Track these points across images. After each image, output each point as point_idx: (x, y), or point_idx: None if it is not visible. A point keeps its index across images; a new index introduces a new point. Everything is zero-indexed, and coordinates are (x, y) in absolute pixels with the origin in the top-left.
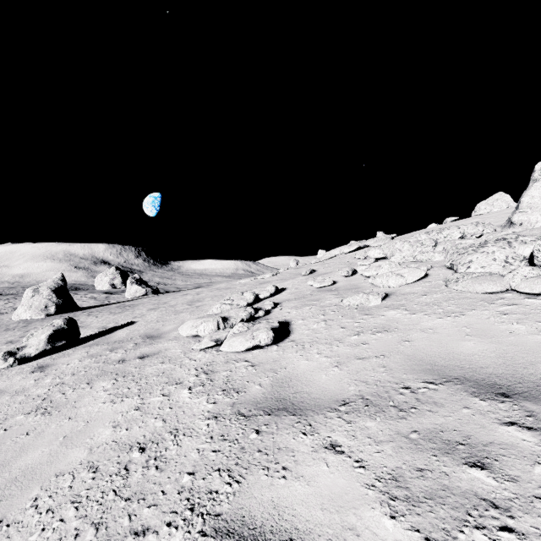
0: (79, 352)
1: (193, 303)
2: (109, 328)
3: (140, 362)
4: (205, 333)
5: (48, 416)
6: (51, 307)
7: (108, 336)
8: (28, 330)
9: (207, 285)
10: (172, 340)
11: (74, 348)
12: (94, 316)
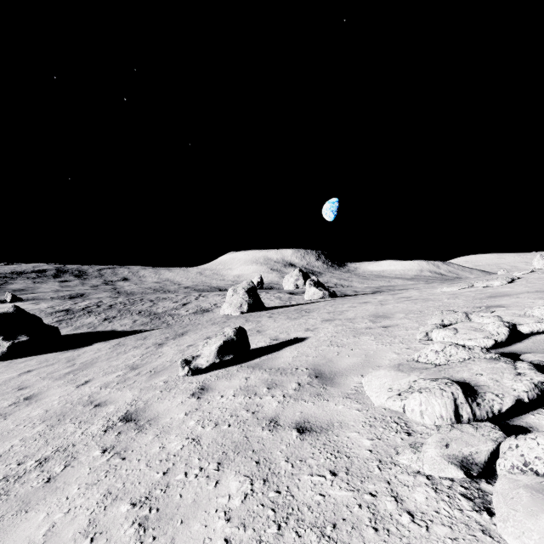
0: (241, 374)
1: (377, 318)
2: (279, 341)
3: (297, 443)
4: (424, 419)
5: (138, 543)
6: (245, 305)
7: (274, 356)
8: (223, 327)
9: (387, 289)
10: (350, 398)
11: (240, 366)
12: (273, 319)
